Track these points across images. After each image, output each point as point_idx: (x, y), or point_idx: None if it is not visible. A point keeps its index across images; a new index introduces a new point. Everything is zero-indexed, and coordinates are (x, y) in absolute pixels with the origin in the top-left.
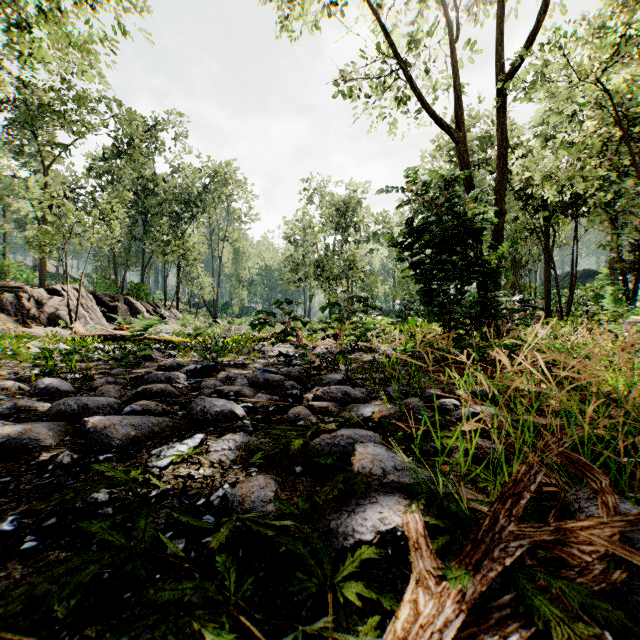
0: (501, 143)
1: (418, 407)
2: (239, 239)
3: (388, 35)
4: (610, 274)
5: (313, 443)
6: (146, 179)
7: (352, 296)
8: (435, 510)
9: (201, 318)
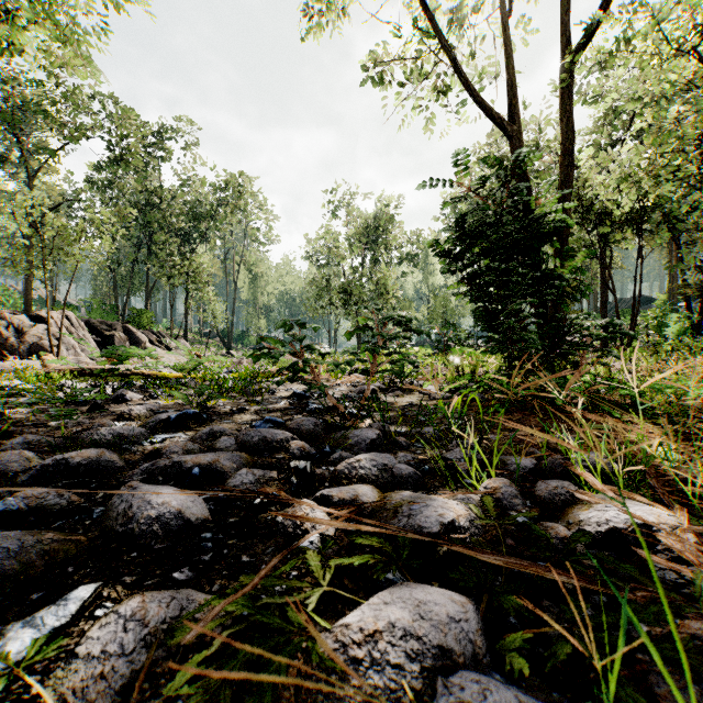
0: (565, 136)
1: (510, 497)
2: (256, 261)
3: (427, 11)
4: (669, 300)
5: (318, 654)
6: (150, 192)
7: (390, 316)
8: None
9: (213, 349)
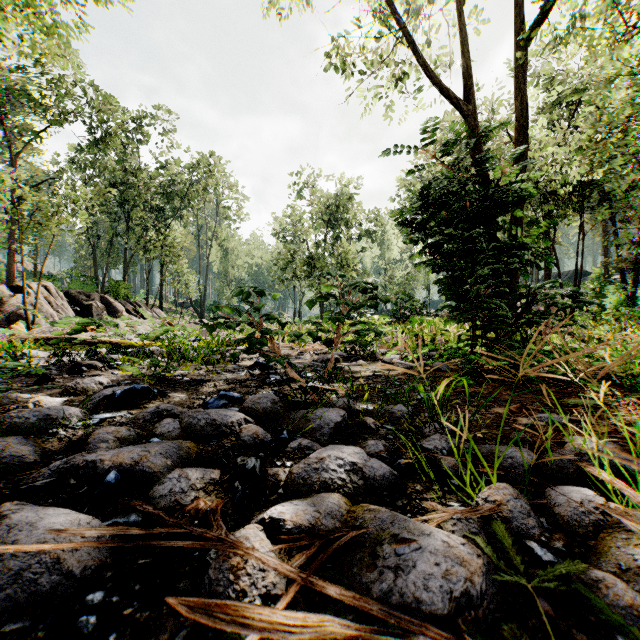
0: (520, 114)
1: (521, 516)
2: (227, 236)
3: None
4: (603, 274)
5: None
6: (127, 172)
7: (355, 283)
8: None
9: (187, 318)
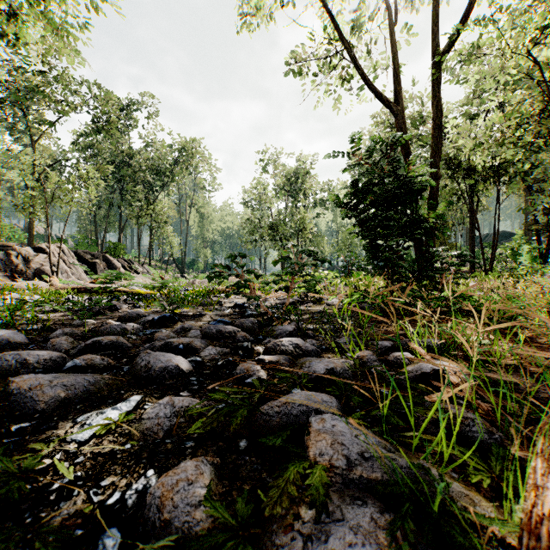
0: (436, 115)
1: (372, 361)
2: (204, 205)
3: (334, 20)
4: (525, 235)
5: (260, 411)
6: (122, 152)
7: (303, 250)
8: (429, 538)
9: (170, 273)
